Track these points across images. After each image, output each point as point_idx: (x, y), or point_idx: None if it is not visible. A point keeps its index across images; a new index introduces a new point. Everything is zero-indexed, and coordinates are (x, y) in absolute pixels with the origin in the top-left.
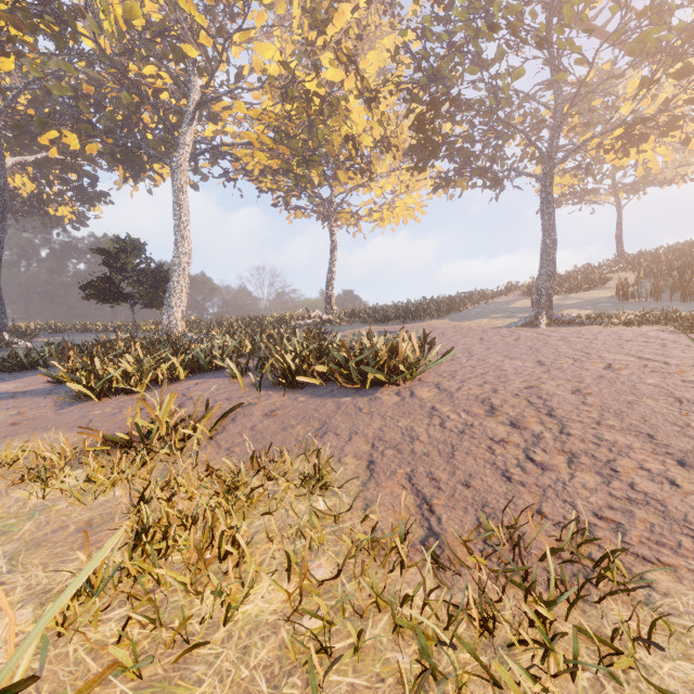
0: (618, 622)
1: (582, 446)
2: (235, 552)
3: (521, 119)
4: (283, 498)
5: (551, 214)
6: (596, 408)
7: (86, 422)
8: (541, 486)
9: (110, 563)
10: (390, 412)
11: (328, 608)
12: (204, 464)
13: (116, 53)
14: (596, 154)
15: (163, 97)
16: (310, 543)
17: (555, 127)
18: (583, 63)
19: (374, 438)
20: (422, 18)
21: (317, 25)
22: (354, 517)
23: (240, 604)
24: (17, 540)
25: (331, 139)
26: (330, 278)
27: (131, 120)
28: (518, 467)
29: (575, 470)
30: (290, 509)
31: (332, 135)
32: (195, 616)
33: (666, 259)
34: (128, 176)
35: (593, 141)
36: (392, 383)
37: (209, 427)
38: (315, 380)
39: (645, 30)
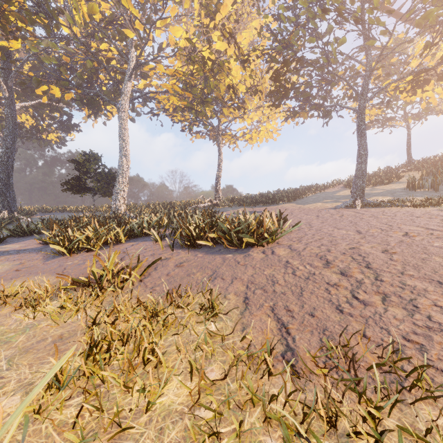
0: (427, 419)
1: (392, 289)
2: (155, 360)
3: (343, 72)
4: (187, 322)
5: (364, 133)
6: (400, 262)
7: (62, 269)
8: (364, 316)
9: (71, 366)
10: (258, 264)
11: (218, 403)
12: (136, 298)
13: (83, 36)
14: (393, 94)
15: (112, 63)
16: (206, 354)
17: (366, 76)
18: (386, 33)
19: (248, 282)
20: (278, 6)
21: (209, 14)
22: (235, 336)
23: (157, 397)
24: (14, 347)
25: (218, 87)
26: (218, 177)
27: (93, 78)
28: (347, 303)
29: (387, 305)
30: (192, 329)
31: (219, 84)
32: (127, 404)
33: (441, 163)
34: (91, 113)
35: (392, 85)
36: (259, 245)
37: (140, 273)
38: (208, 242)
39: (429, 9)
